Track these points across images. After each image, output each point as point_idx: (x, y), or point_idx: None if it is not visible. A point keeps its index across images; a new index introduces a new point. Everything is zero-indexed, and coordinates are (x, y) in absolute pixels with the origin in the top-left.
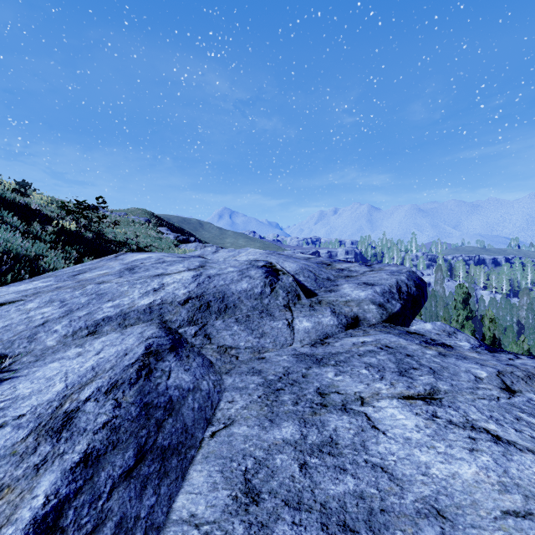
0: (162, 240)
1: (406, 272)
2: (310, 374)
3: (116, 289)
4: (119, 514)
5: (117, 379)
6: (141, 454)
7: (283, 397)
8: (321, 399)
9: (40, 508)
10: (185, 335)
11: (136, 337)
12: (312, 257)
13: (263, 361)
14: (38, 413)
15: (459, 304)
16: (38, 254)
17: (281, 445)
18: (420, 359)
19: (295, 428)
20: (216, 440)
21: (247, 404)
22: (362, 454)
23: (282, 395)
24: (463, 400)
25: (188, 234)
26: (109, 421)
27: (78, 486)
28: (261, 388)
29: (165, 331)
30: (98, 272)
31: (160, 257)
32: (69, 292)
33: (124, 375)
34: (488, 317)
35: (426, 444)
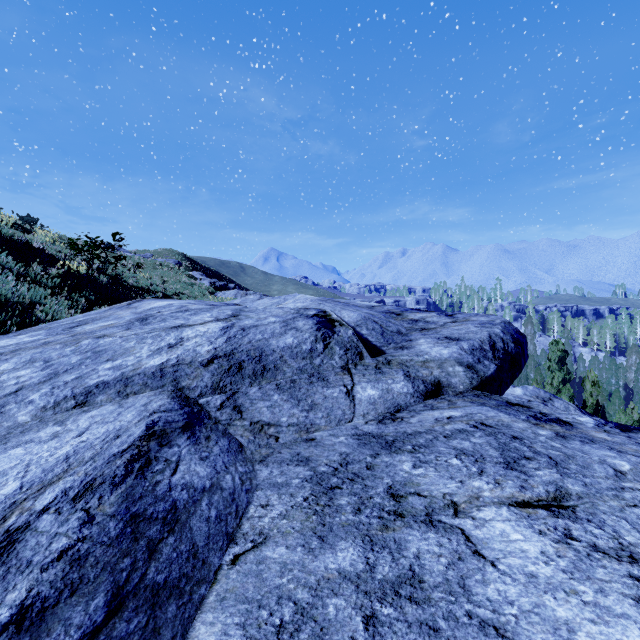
0: (195, 286)
1: (501, 323)
2: (378, 464)
3: (119, 345)
4: None
5: (95, 477)
6: (118, 600)
7: (340, 500)
8: (394, 504)
9: None
10: (207, 407)
11: (138, 410)
12: (377, 305)
13: (312, 444)
14: None
15: (554, 364)
16: (34, 302)
17: (336, 580)
18: (534, 444)
19: (357, 552)
20: (239, 569)
21: (287, 510)
22: (462, 601)
23: (337, 497)
24: (607, 510)
25: (227, 280)
26: (71, 548)
27: None
28: (308, 485)
29: (180, 402)
30: (102, 323)
31: (183, 304)
32: (58, 348)
33: (107, 470)
34: (590, 380)
35: (563, 586)
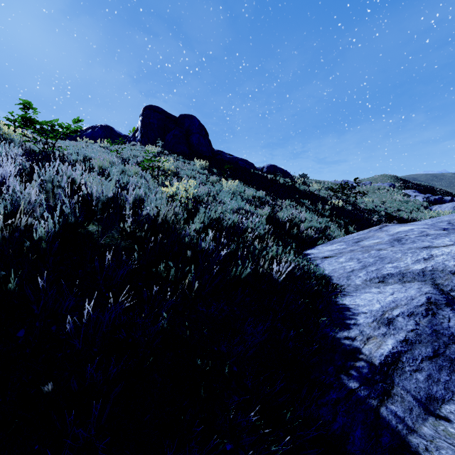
0: (409, 203)
1: None
2: None
3: (392, 255)
4: (428, 372)
5: (412, 311)
6: (436, 353)
7: None
8: None
9: (391, 349)
10: None
11: (416, 290)
12: None
13: None
14: (373, 314)
15: None
16: (325, 225)
17: None
18: None
19: None
20: None
21: None
22: None
23: None
24: None
25: (440, 192)
26: (414, 330)
27: (405, 350)
28: None
29: (438, 291)
30: (372, 240)
31: (421, 229)
32: (360, 254)
33: (417, 310)
34: None
35: None
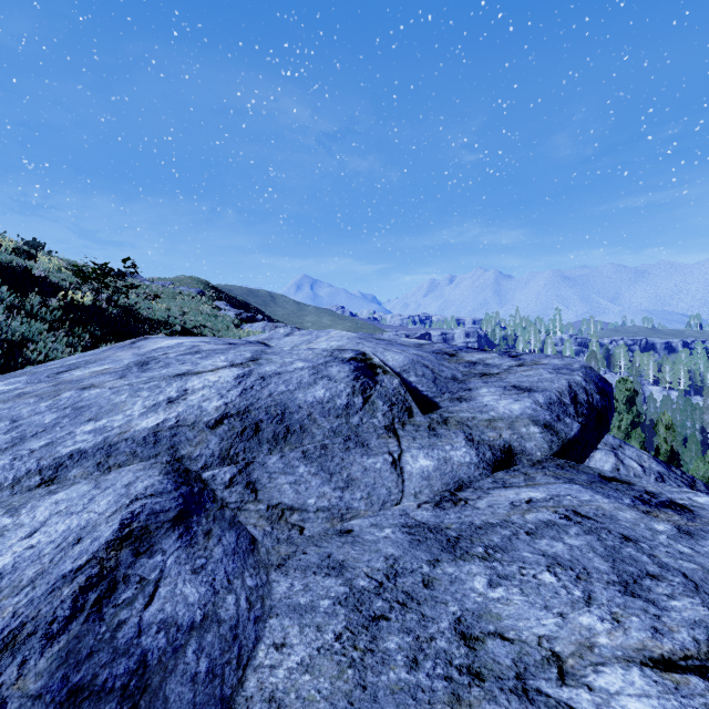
0: (218, 318)
1: (581, 368)
2: (438, 578)
3: (107, 399)
4: None
5: (24, 621)
6: None
7: (387, 641)
8: (467, 653)
9: None
10: (212, 484)
11: (116, 495)
12: (425, 342)
13: (348, 540)
14: None
15: (621, 405)
16: (26, 339)
17: None
18: (655, 550)
19: None
20: None
21: (311, 655)
22: None
23: (383, 636)
24: None
25: (255, 310)
26: None
27: None
28: (341, 611)
29: (176, 478)
30: (95, 367)
31: (195, 343)
32: (31, 403)
33: (45, 608)
34: (664, 423)
35: None
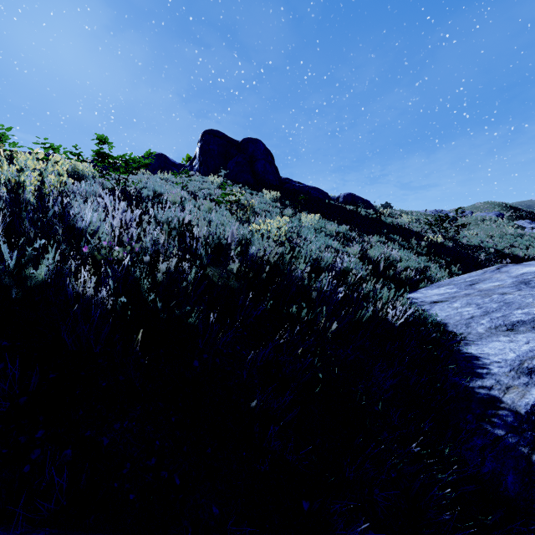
0: (524, 237)
1: None
2: None
3: (520, 300)
4: None
5: None
6: None
7: None
8: None
9: None
10: None
11: None
12: None
13: None
14: (509, 363)
15: None
16: (423, 265)
17: None
18: None
19: None
20: None
21: None
22: None
23: None
24: None
25: None
26: None
27: None
28: None
29: None
30: (490, 283)
31: None
32: (479, 298)
33: None
34: None
35: None
